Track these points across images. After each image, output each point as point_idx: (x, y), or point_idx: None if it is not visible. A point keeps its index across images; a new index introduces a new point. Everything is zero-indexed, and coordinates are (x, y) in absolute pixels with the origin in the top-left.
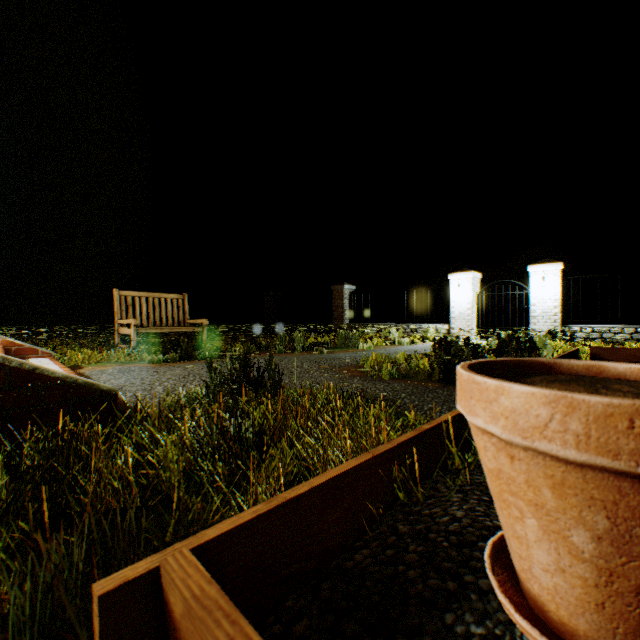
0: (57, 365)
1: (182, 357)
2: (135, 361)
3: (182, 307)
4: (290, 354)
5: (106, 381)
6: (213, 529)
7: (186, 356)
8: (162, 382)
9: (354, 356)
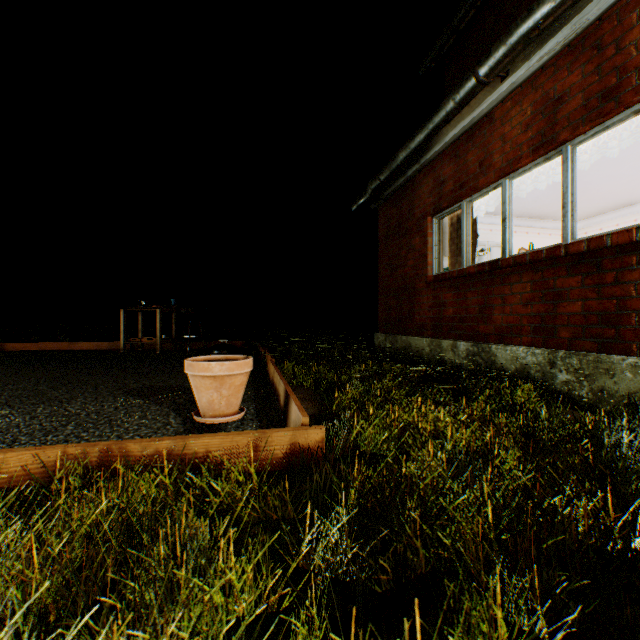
0: None
1: None
2: None
3: None
4: None
5: None
6: (290, 429)
7: None
8: None
9: None
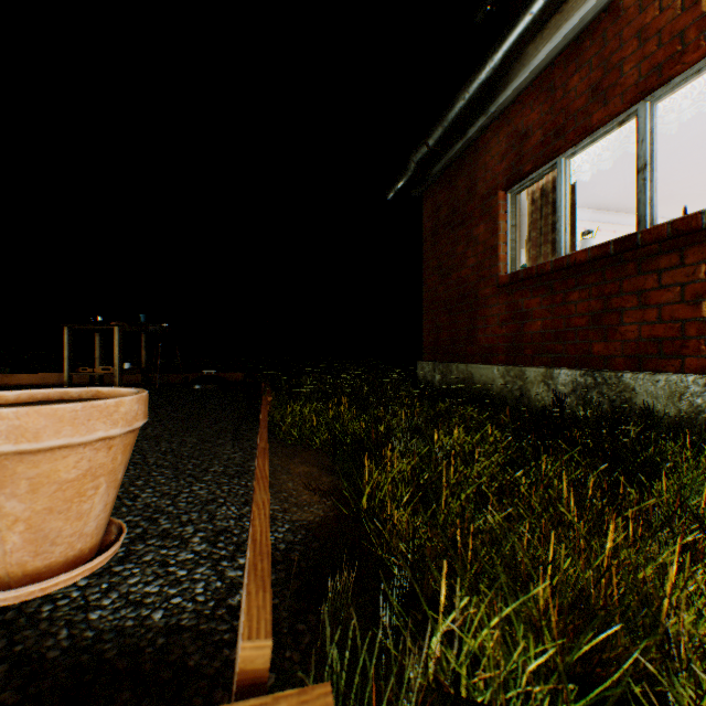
0: None
1: None
2: None
3: None
4: None
5: None
6: None
7: None
8: None
9: None
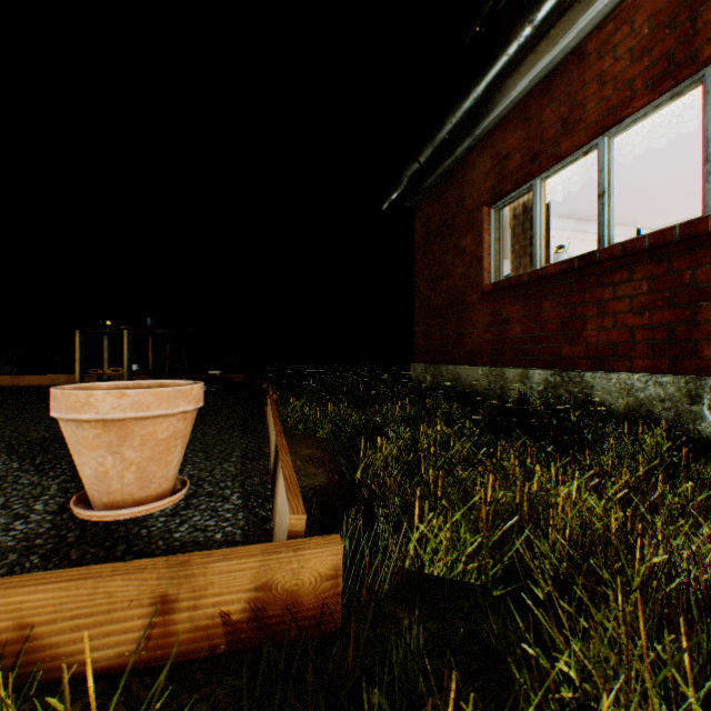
0: None
1: None
2: None
3: None
4: None
5: None
6: (254, 551)
7: None
8: None
9: None
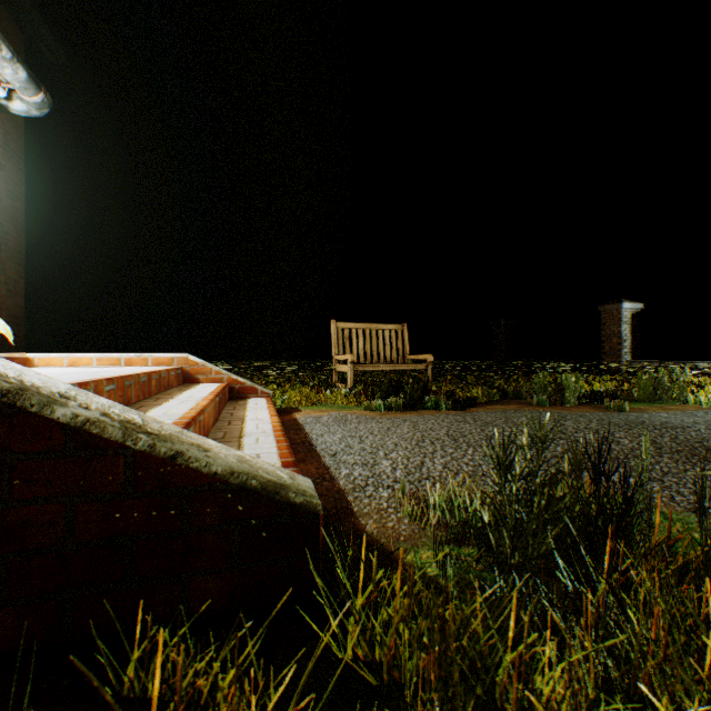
0: (268, 411)
1: (404, 404)
2: (351, 405)
3: (400, 340)
4: (560, 409)
5: (318, 436)
6: None
7: (409, 403)
8: (387, 451)
9: (707, 423)
